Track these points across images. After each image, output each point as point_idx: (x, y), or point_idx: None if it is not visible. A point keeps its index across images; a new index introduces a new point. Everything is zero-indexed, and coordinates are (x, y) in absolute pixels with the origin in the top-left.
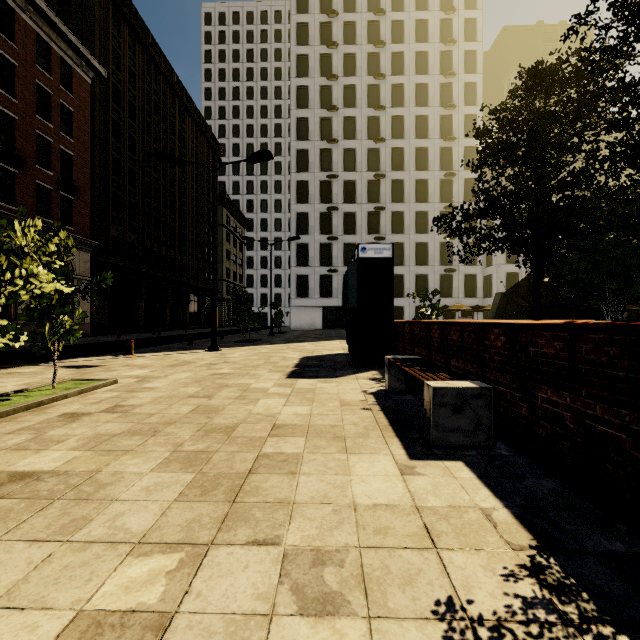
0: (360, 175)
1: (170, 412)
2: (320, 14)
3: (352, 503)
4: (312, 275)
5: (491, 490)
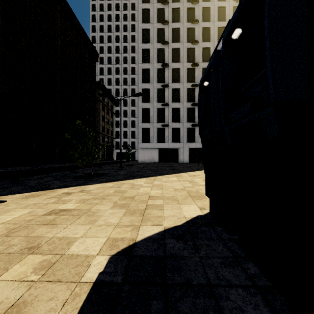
0: (182, 65)
1: None
2: None
3: None
4: (152, 128)
5: None
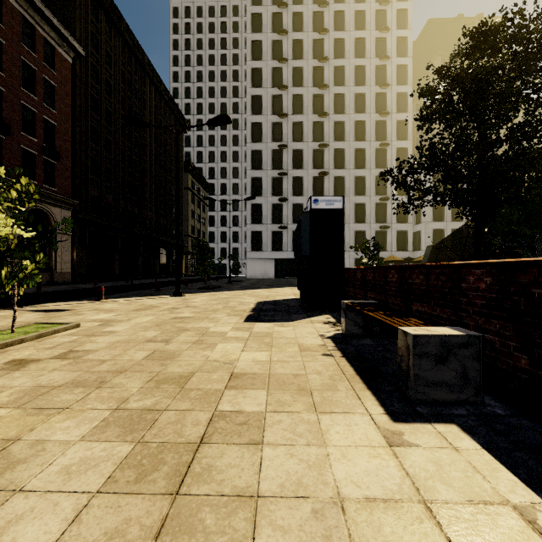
0: (307, 145)
1: (123, 358)
2: (272, 6)
3: (337, 497)
4: (265, 231)
5: (513, 472)
